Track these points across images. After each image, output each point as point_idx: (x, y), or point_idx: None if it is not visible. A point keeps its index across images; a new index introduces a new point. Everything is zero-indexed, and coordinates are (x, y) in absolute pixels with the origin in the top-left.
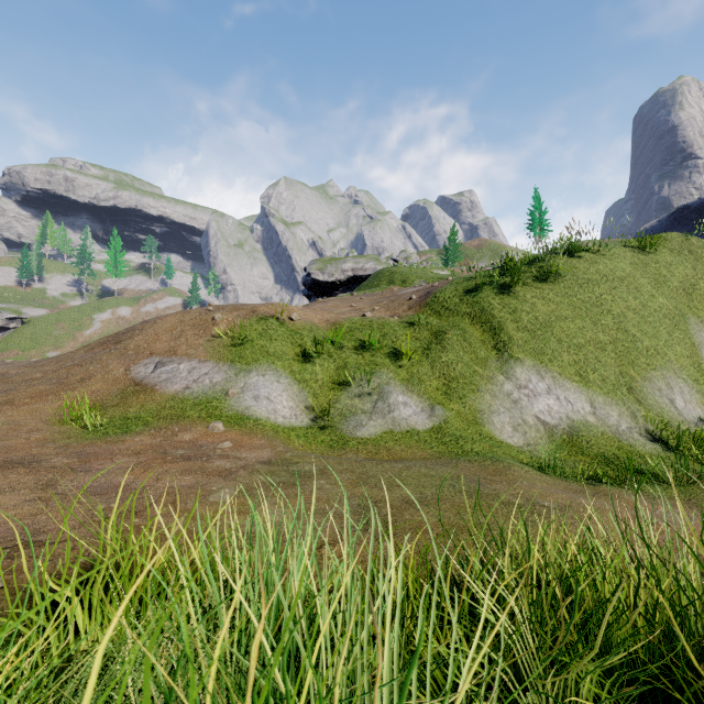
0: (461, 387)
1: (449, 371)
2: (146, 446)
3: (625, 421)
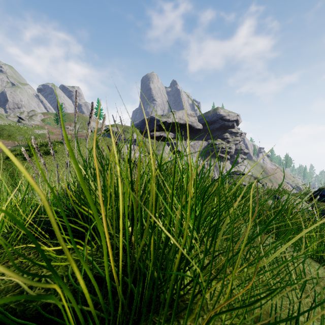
0: None
1: None
2: None
3: None
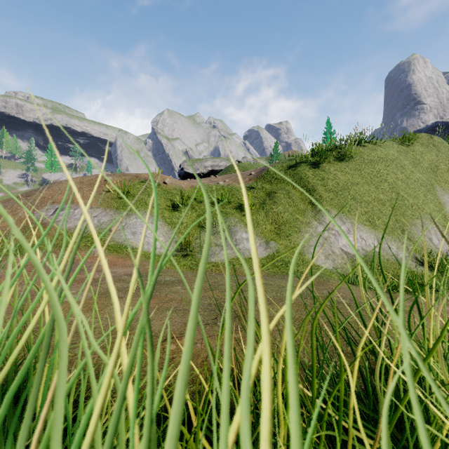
0: (287, 229)
1: (278, 218)
2: (28, 263)
3: (401, 252)
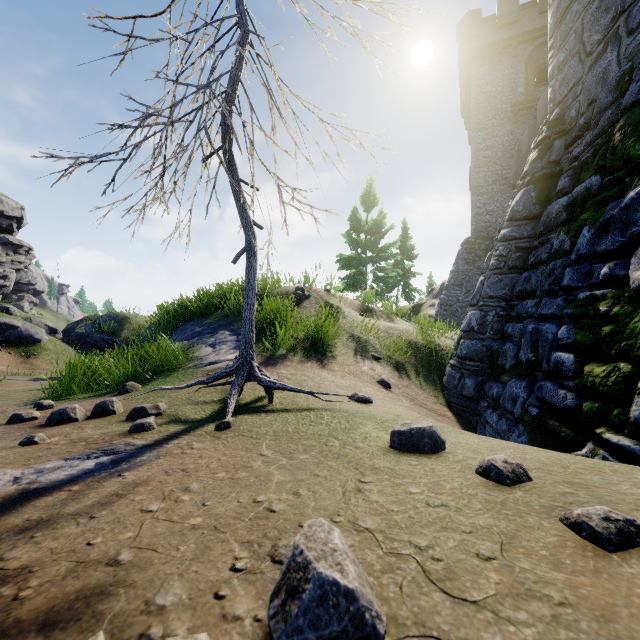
0: None
1: None
2: None
3: None
